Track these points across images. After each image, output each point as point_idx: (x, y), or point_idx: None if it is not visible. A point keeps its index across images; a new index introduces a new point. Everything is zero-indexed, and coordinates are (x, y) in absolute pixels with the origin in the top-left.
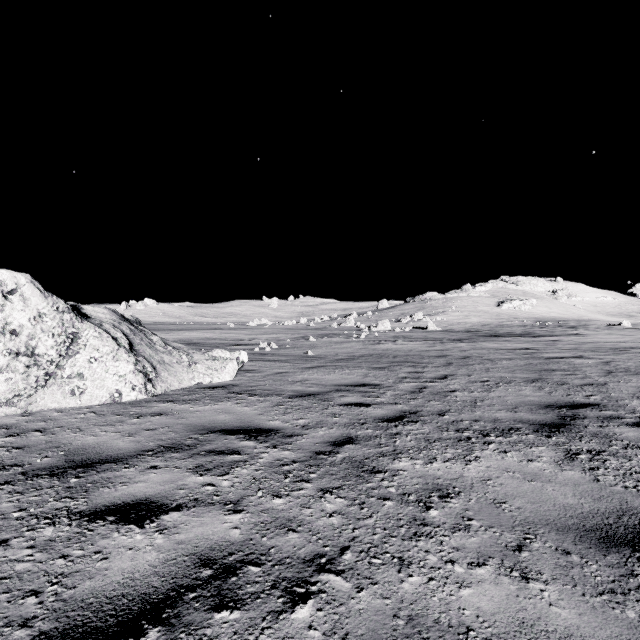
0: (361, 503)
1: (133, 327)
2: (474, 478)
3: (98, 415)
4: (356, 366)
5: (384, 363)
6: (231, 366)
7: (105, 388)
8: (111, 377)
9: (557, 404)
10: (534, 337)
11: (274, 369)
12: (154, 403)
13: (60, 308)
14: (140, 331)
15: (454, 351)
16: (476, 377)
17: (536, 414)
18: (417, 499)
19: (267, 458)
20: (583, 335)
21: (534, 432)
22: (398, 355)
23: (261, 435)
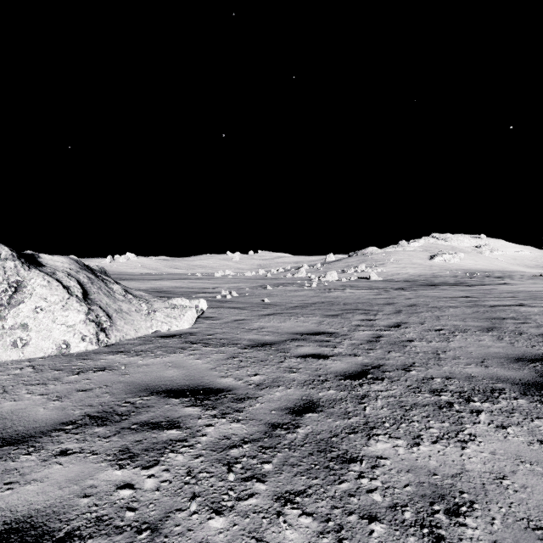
0: (337, 528)
1: (93, 276)
2: (482, 474)
3: (35, 370)
4: (310, 313)
5: (336, 310)
6: (190, 314)
7: (51, 339)
8: (58, 327)
9: (527, 357)
10: (468, 286)
11: (232, 316)
12: (103, 355)
13: (2, 255)
14: (100, 280)
15: (400, 299)
16: (429, 325)
17: (511, 370)
18: (416, 518)
19: (211, 435)
20: (512, 284)
21: (522, 395)
22: (348, 303)
23: (209, 398)
